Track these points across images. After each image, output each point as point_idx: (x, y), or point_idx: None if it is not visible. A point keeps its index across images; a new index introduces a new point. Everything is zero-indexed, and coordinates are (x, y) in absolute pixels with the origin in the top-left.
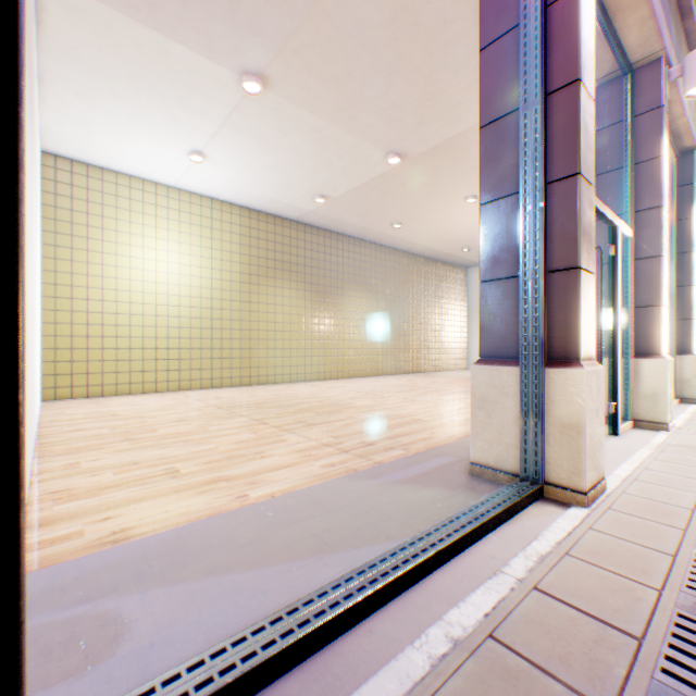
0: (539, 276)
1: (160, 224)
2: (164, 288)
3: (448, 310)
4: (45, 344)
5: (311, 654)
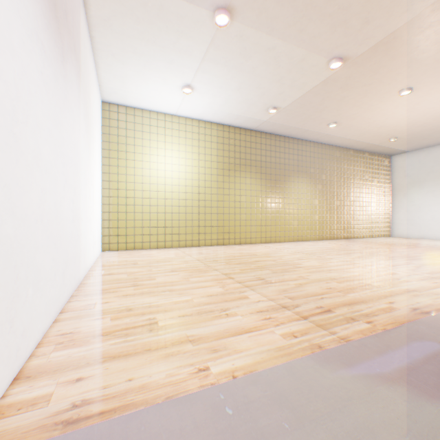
0: None
1: (165, 140)
2: (168, 181)
3: (372, 190)
4: (102, 217)
5: None
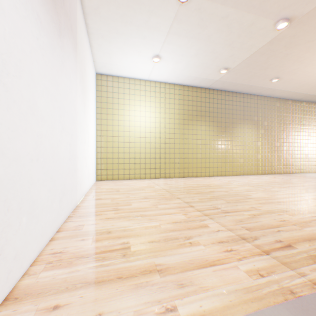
0: None
1: (140, 99)
2: (142, 129)
3: (308, 133)
4: (96, 156)
5: None
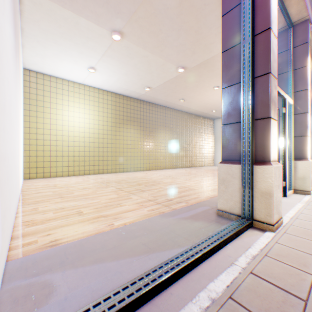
0: (251, 122)
1: (75, 100)
2: (77, 129)
3: (205, 138)
4: (25, 154)
5: (142, 305)
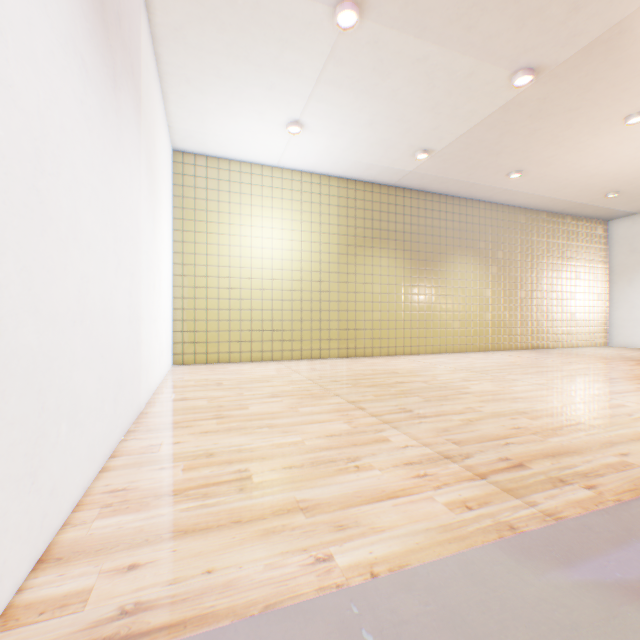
0: None
1: (263, 203)
2: (266, 263)
3: (576, 274)
4: (173, 316)
5: None
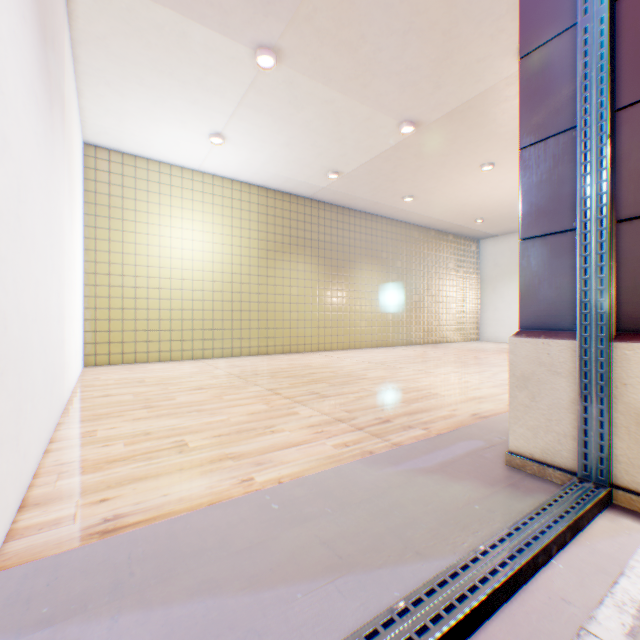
0: (606, 227)
1: (185, 205)
2: (189, 264)
3: (459, 282)
4: (87, 315)
5: None
